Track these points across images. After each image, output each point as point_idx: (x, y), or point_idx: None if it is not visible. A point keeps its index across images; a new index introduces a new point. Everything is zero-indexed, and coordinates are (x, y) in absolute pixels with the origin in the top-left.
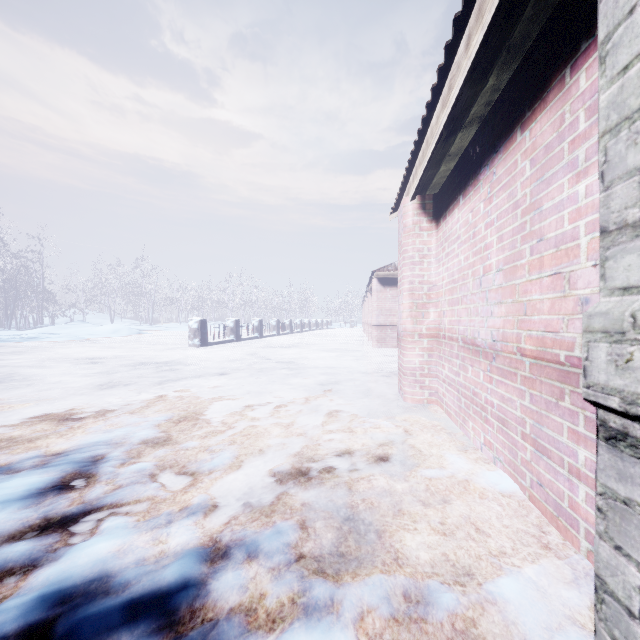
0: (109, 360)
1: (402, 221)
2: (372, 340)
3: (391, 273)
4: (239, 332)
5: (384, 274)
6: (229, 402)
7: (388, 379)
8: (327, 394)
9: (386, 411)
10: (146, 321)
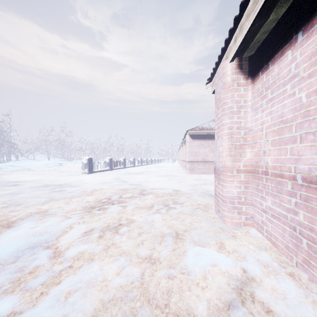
0: (28, 183)
1: (221, 81)
2: (186, 170)
3: (197, 131)
4: (112, 165)
5: (193, 132)
6: (84, 224)
7: (203, 198)
8: (162, 214)
9: (213, 236)
10: (67, 159)
